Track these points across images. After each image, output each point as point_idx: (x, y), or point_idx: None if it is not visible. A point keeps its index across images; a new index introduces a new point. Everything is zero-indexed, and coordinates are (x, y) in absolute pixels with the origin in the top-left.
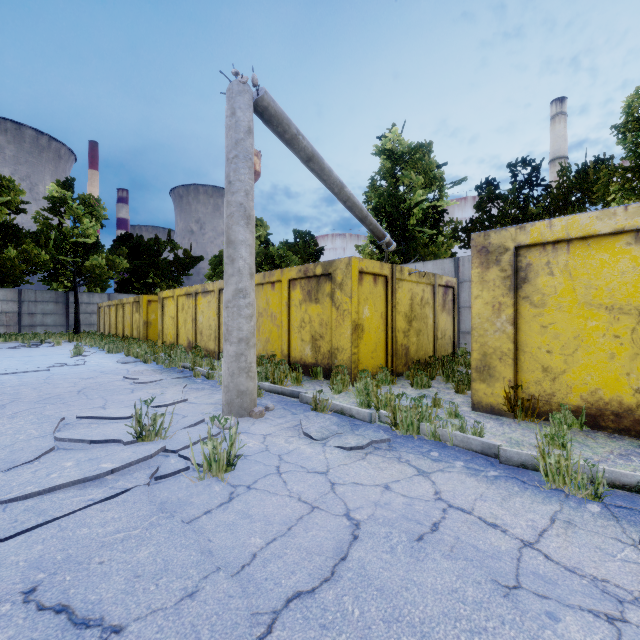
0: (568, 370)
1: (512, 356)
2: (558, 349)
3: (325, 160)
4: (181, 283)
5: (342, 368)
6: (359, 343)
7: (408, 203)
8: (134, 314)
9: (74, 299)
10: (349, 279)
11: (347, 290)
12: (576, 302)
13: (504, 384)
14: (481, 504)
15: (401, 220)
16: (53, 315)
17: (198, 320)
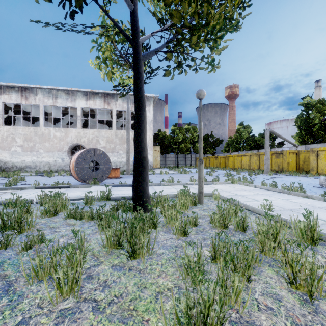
0: (324, 169)
1: (316, 167)
2: (323, 166)
3: (281, 135)
4: (215, 149)
5: (285, 170)
6: (289, 166)
7: (312, 123)
8: (214, 161)
9: (190, 156)
10: (286, 154)
11: (286, 156)
12: (325, 159)
13: (315, 171)
14: (299, 177)
15: (309, 129)
16: (182, 161)
17: (242, 162)
